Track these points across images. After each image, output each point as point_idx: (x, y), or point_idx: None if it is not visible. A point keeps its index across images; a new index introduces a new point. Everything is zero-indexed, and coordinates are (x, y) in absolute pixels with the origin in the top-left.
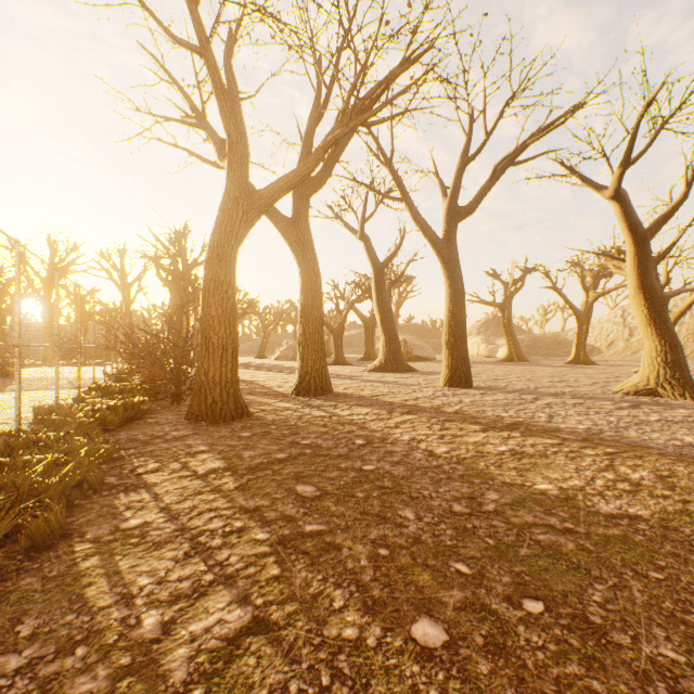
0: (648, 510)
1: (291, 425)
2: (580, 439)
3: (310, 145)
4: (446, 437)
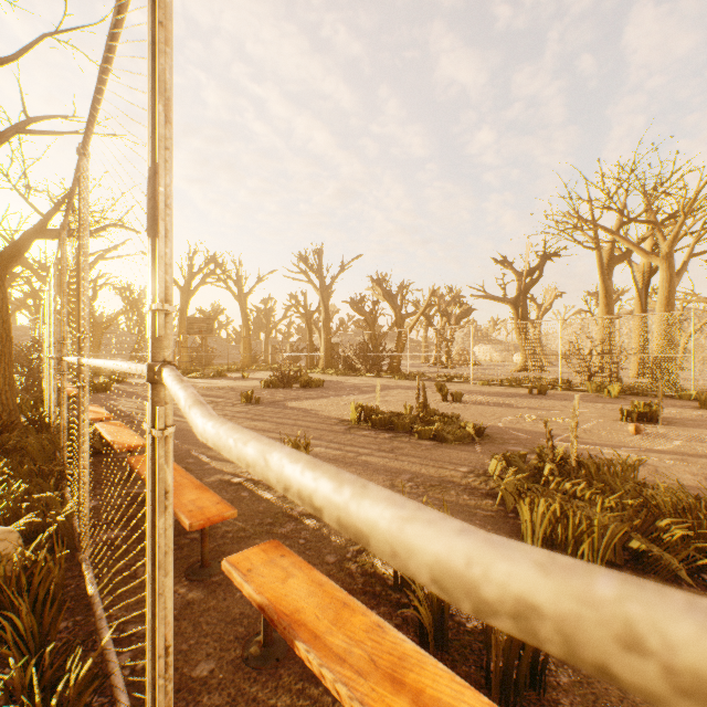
0: None
1: None
2: None
3: None
4: None
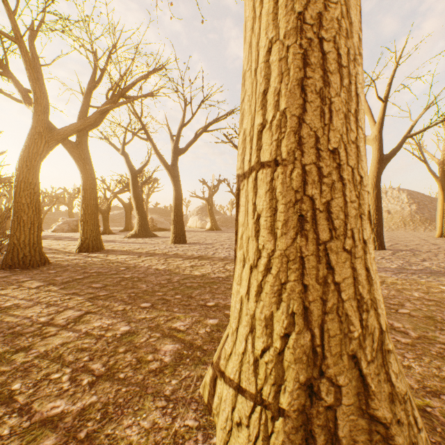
0: (226, 275)
1: (81, 266)
2: (220, 259)
3: (89, 100)
4: (166, 263)
